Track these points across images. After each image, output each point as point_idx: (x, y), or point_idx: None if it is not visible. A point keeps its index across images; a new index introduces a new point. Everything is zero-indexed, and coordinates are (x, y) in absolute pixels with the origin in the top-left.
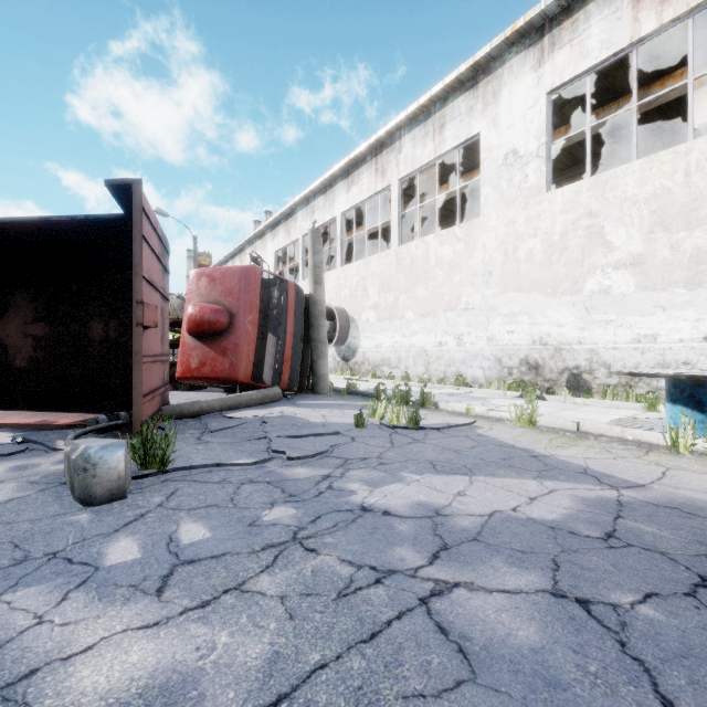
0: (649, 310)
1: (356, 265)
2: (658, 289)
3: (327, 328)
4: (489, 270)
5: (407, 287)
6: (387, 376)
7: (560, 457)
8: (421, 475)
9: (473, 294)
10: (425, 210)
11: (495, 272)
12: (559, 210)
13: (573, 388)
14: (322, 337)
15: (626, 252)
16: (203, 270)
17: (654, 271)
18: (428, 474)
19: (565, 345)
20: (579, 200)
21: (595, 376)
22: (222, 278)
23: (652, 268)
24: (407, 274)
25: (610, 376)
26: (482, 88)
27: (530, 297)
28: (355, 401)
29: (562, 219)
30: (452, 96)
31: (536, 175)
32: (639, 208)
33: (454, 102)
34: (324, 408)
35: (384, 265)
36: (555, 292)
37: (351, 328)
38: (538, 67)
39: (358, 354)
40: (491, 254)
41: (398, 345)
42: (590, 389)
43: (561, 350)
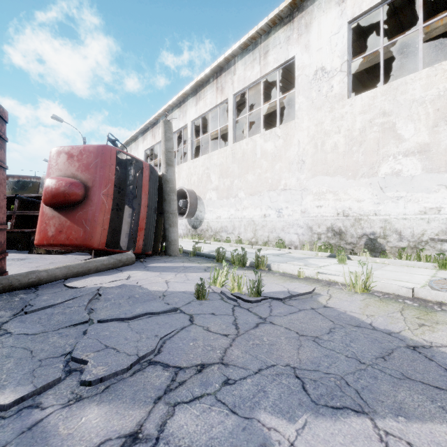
0: (433, 188)
1: (202, 158)
2: (442, 171)
3: (181, 204)
4: (303, 159)
5: (239, 174)
6: (224, 239)
7: (446, 350)
8: (293, 422)
9: (290, 178)
10: (252, 121)
11: (307, 161)
12: (358, 111)
13: (370, 249)
14: (172, 209)
15: (414, 142)
16: (62, 147)
17: (438, 157)
18: (303, 416)
19: (363, 216)
20: (375, 103)
21: (388, 240)
22: (79, 155)
23: (436, 155)
24: (239, 164)
25: (400, 240)
26: (297, 22)
27: (335, 179)
28: (199, 263)
29: (361, 118)
30: (274, 30)
31: (340, 85)
32: (425, 107)
33: (275, 34)
34: (170, 271)
35: (223, 158)
36: (355, 175)
37: (199, 204)
38: (341, 2)
39: (203, 223)
40: (304, 147)
41: (233, 216)
42: (384, 250)
43: (360, 220)
